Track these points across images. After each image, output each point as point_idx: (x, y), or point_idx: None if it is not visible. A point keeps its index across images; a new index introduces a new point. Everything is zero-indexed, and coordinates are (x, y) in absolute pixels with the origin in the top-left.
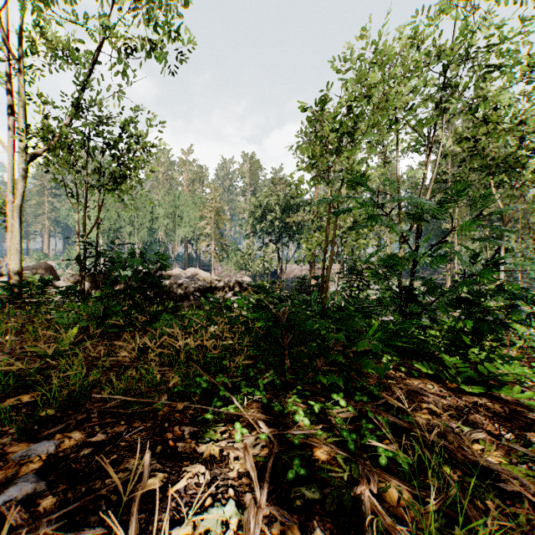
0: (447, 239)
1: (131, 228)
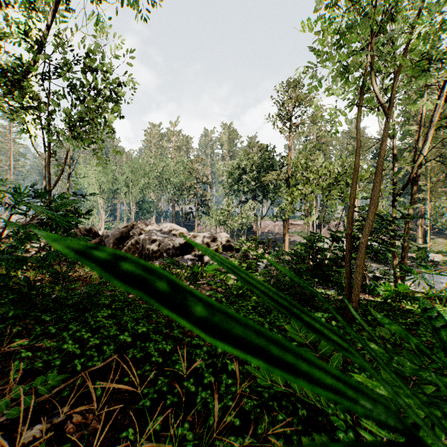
0: (419, 196)
1: (126, 189)
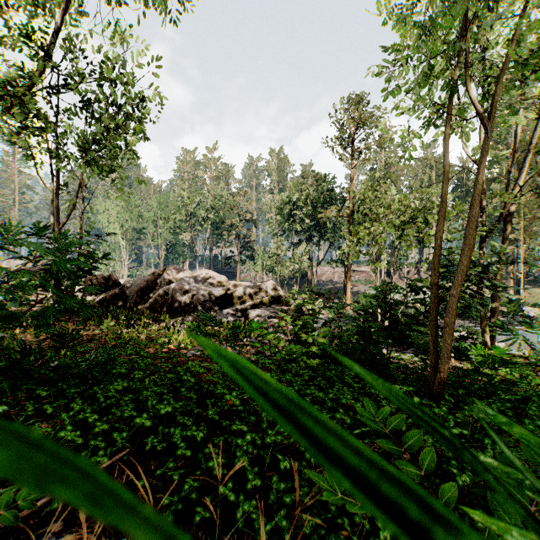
0: (510, 236)
1: (154, 229)
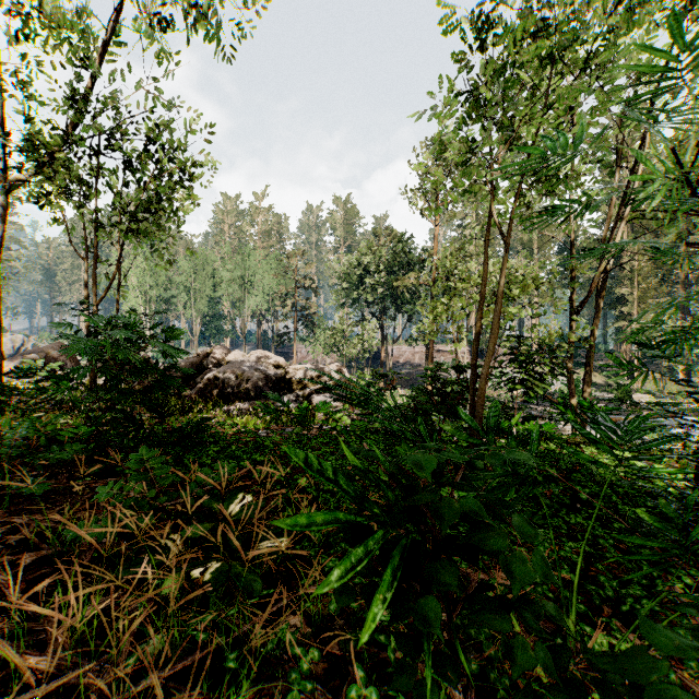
0: (623, 309)
1: (187, 298)
